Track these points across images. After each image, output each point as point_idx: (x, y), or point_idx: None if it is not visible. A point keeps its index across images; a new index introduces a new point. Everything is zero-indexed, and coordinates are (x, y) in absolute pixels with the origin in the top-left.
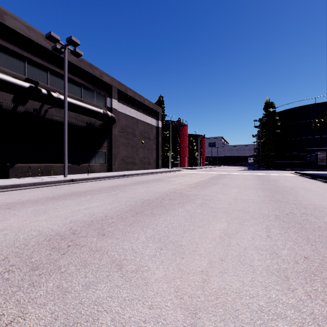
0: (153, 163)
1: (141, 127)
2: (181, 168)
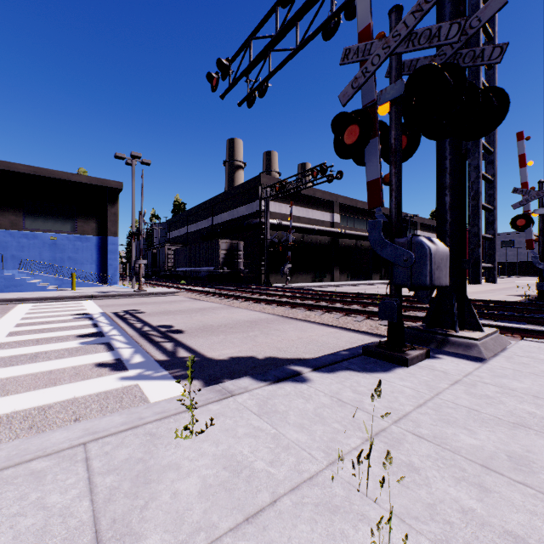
0: None
1: None
2: None
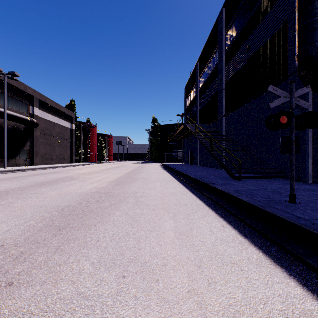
0: (67, 159)
1: (57, 129)
2: (92, 163)
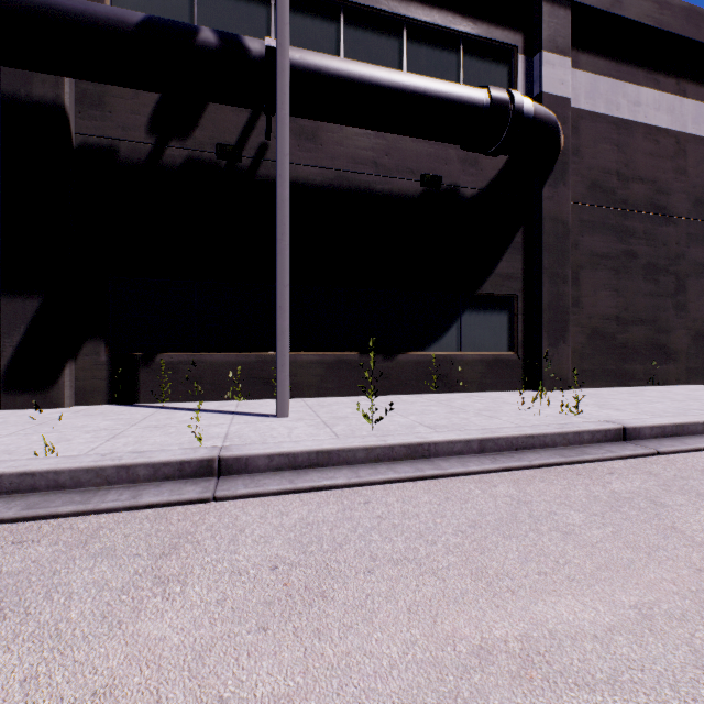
0: None
1: (700, 175)
2: None
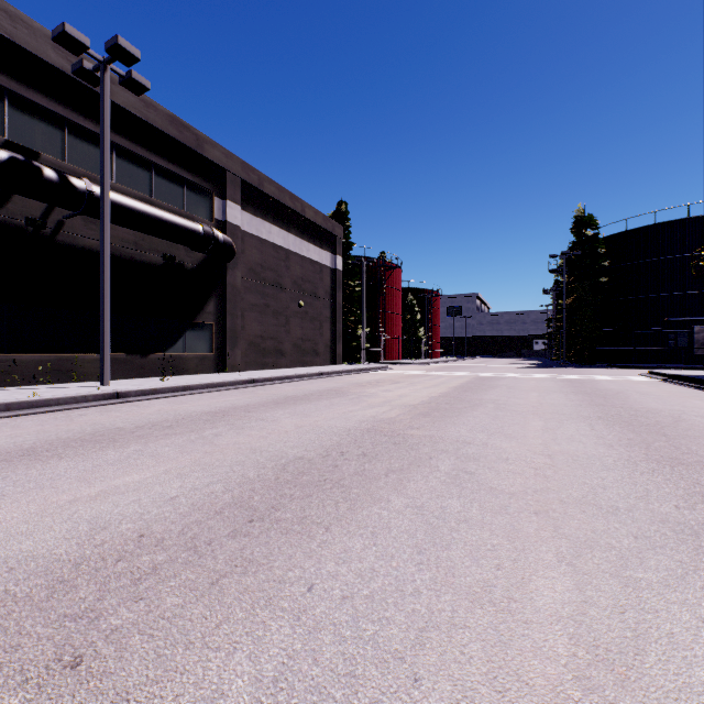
0: (324, 352)
1: (296, 270)
2: (388, 362)
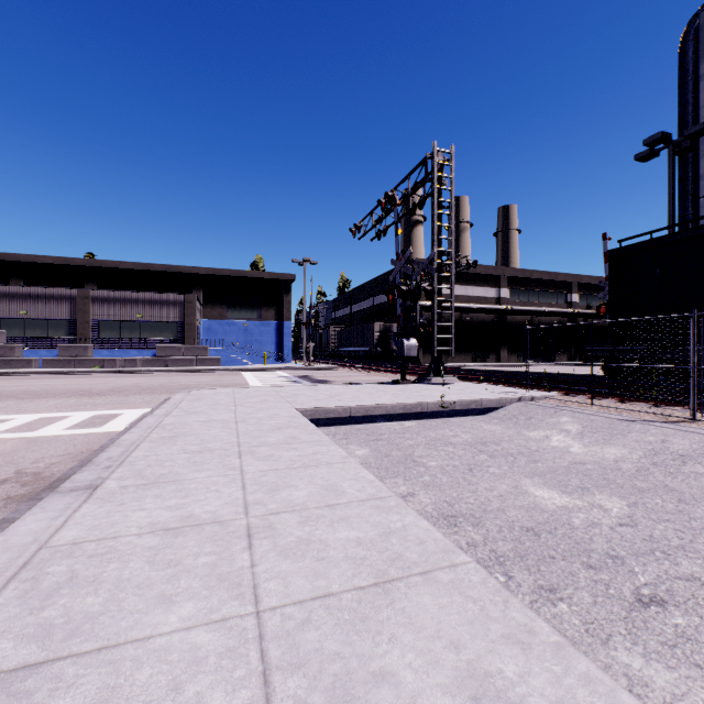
0: None
1: None
2: None
